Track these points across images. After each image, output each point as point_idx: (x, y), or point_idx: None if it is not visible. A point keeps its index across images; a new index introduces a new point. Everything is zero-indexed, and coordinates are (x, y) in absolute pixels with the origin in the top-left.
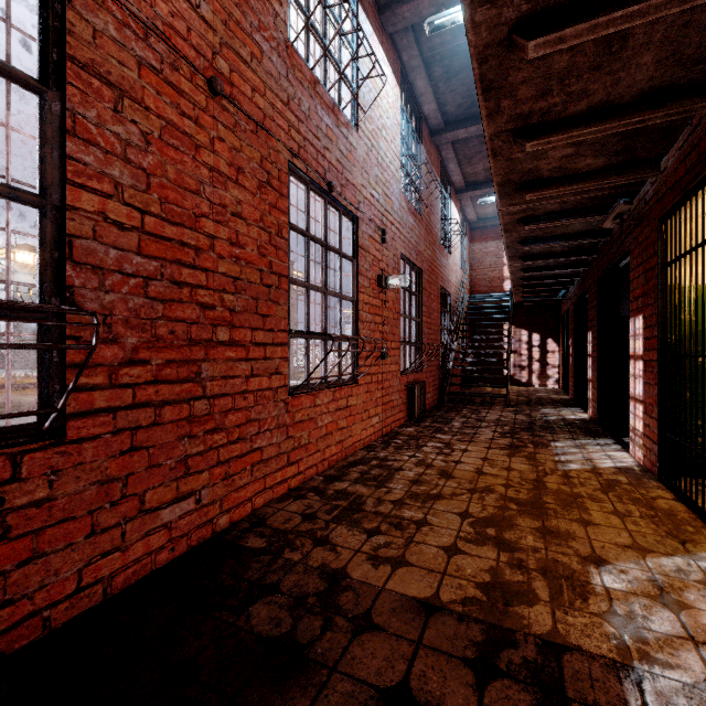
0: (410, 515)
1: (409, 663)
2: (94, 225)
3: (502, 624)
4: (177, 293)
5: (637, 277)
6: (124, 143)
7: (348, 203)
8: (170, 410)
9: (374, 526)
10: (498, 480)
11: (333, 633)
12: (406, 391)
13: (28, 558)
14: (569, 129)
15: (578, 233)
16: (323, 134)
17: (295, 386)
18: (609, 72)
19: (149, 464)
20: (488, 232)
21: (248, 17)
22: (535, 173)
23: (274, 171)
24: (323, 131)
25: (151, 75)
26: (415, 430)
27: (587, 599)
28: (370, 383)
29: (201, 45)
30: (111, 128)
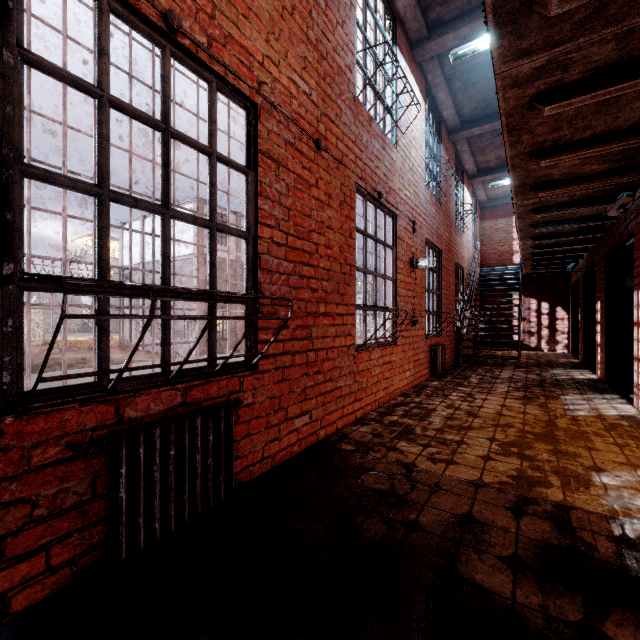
0: (451, 438)
1: (470, 506)
2: (268, 246)
3: (528, 495)
4: (301, 283)
5: (639, 257)
6: (279, 194)
7: (390, 205)
8: (298, 357)
9: (426, 442)
10: (516, 420)
11: (418, 491)
12: (429, 352)
13: (245, 435)
14: (576, 150)
15: (586, 217)
16: (375, 156)
17: (358, 345)
18: (608, 114)
19: (289, 390)
20: (497, 210)
21: (334, 89)
22: (547, 177)
23: (347, 192)
24: (375, 155)
25: (290, 148)
26: (439, 384)
27: (588, 488)
28: (404, 344)
29: (311, 119)
30: (274, 186)
